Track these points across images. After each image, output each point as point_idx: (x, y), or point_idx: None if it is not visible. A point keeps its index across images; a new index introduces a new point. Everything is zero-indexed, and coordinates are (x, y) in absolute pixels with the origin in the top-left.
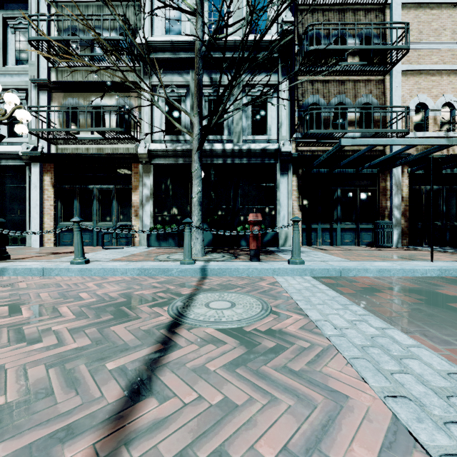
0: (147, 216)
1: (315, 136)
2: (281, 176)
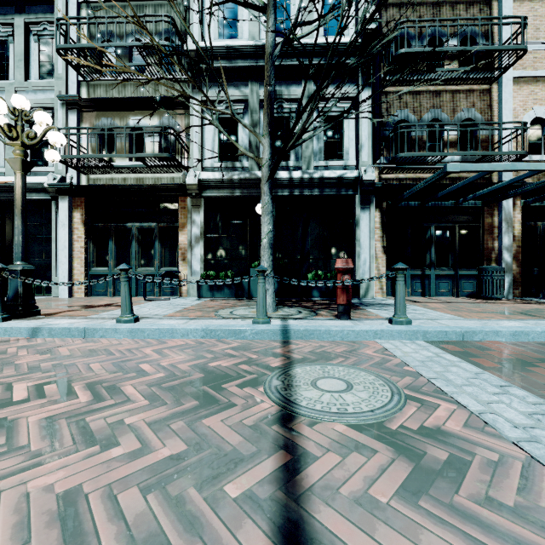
0: (196, 260)
1: (405, 161)
2: (362, 211)
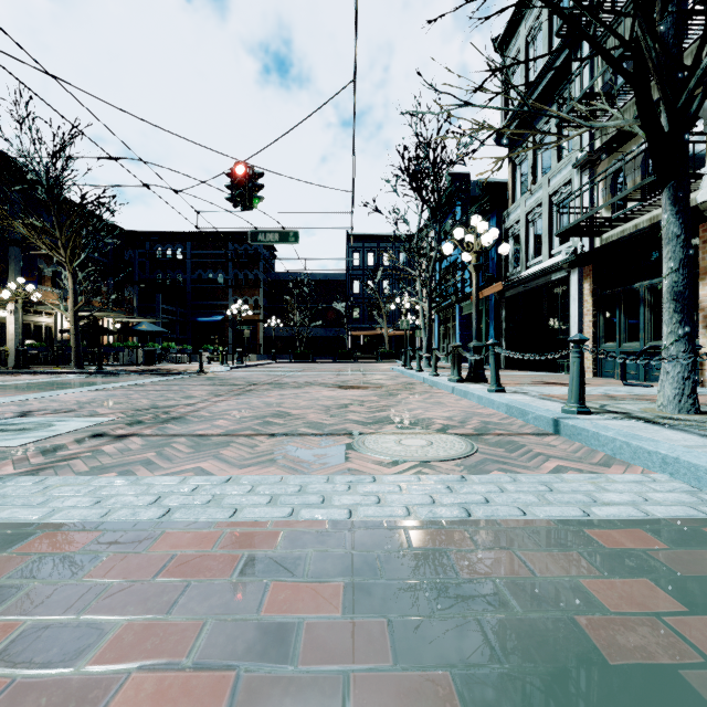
0: None
1: None
2: None
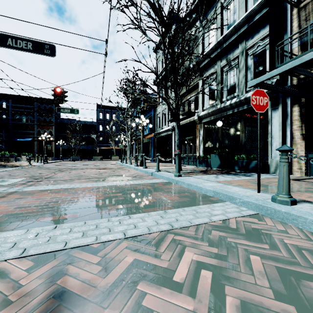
0: (201, 150)
1: None
2: (273, 111)
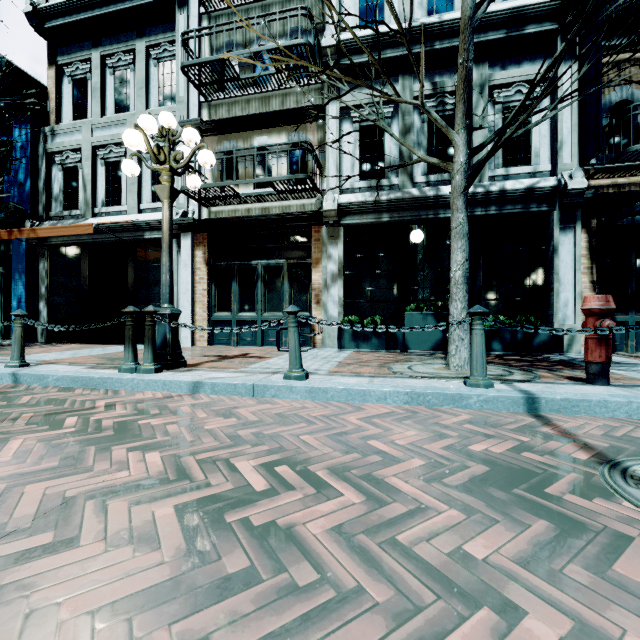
0: (333, 302)
1: (638, 157)
2: (561, 233)
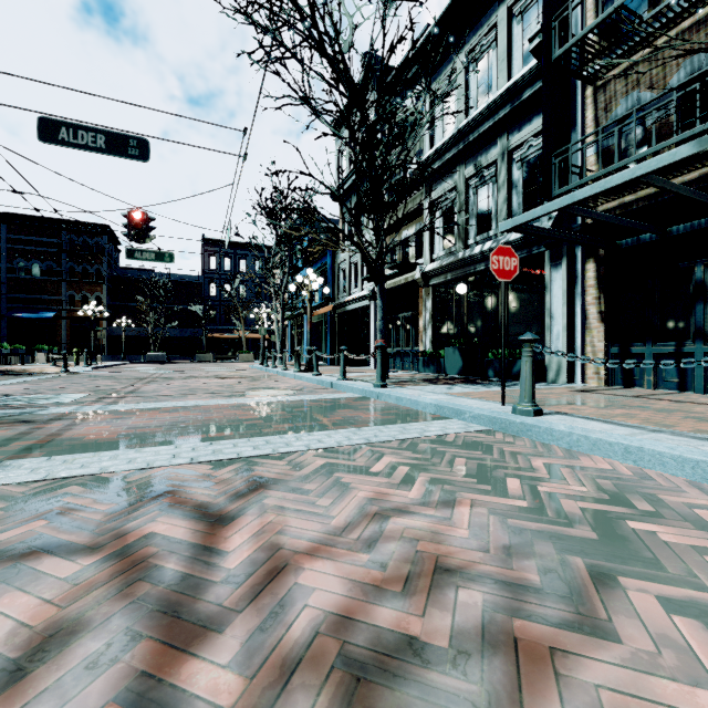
0: (428, 340)
1: None
2: (554, 270)
